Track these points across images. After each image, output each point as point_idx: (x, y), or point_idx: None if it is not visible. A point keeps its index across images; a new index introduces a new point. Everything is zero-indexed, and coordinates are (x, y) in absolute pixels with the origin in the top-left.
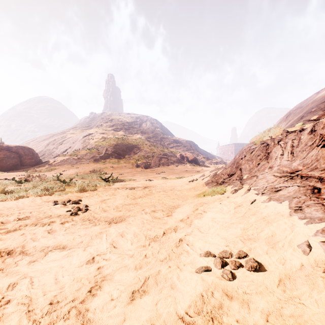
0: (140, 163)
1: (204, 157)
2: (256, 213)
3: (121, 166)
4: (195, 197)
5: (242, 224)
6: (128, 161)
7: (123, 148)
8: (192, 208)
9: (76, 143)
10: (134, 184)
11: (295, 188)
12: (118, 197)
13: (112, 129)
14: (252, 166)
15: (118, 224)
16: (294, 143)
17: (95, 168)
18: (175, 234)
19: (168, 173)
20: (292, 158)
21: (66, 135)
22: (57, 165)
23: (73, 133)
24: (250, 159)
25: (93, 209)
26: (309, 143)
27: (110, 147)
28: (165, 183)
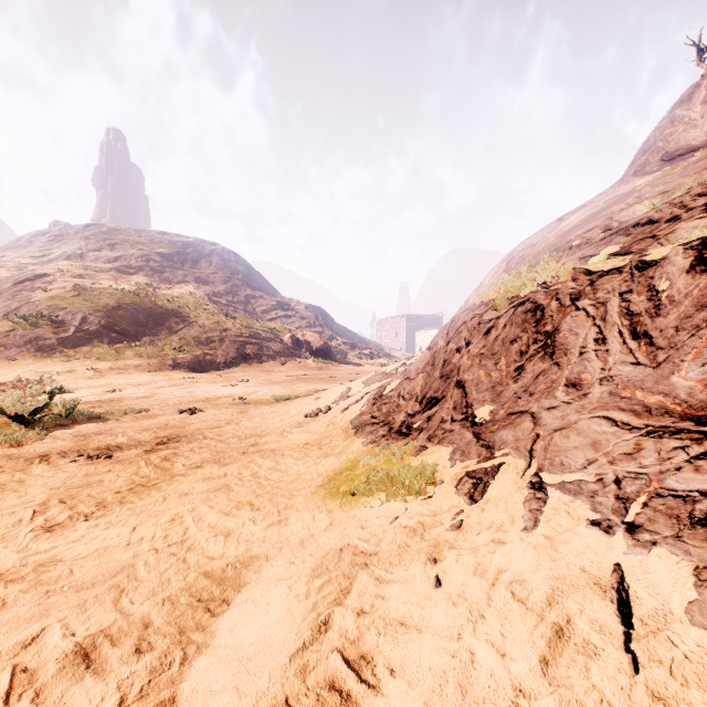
0: (184, 358)
1: (347, 342)
2: None
3: (124, 366)
4: (321, 499)
5: None
6: (148, 353)
7: (138, 317)
8: (302, 606)
9: None
10: (129, 429)
11: None
12: None
13: (113, 267)
14: (499, 375)
15: None
16: (633, 304)
17: (34, 373)
18: None
19: (258, 385)
20: (653, 352)
21: None
22: None
23: None
24: (486, 353)
25: None
26: None
27: (98, 313)
28: (237, 421)
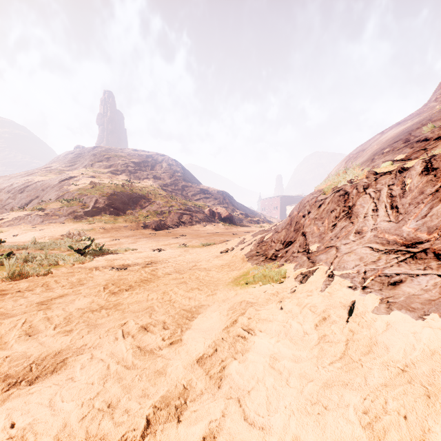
0: (149, 222)
1: (242, 213)
2: (373, 347)
3: (119, 226)
4: (231, 286)
5: (353, 390)
6: (130, 219)
7: (124, 199)
8: (225, 318)
9: (47, 191)
10: (130, 257)
11: (434, 278)
12: (84, 289)
13: (109, 171)
14: (323, 229)
15: (34, 389)
16: (393, 191)
17: (74, 230)
18: (176, 434)
19: (191, 238)
20: (397, 216)
21: (32, 178)
22: (6, 225)
23: (44, 176)
24: (318, 218)
25: (4, 330)
26: (429, 190)
27: (103, 197)
28: (183, 255)
